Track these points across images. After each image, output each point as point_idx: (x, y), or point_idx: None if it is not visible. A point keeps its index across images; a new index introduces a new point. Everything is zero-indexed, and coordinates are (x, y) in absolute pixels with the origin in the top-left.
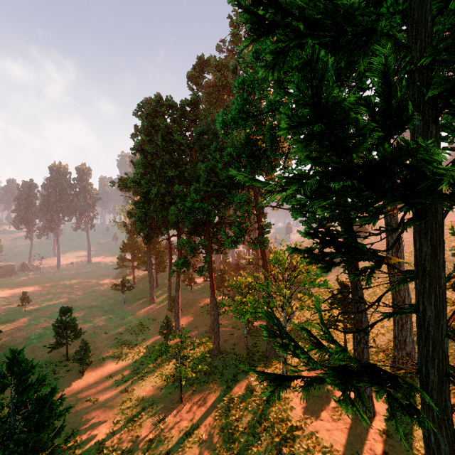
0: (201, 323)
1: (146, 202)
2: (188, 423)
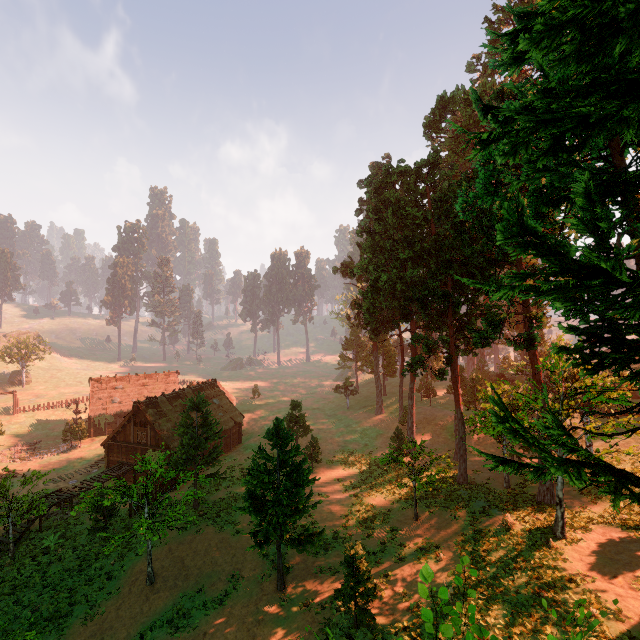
0: (442, 445)
1: (374, 291)
2: (423, 540)
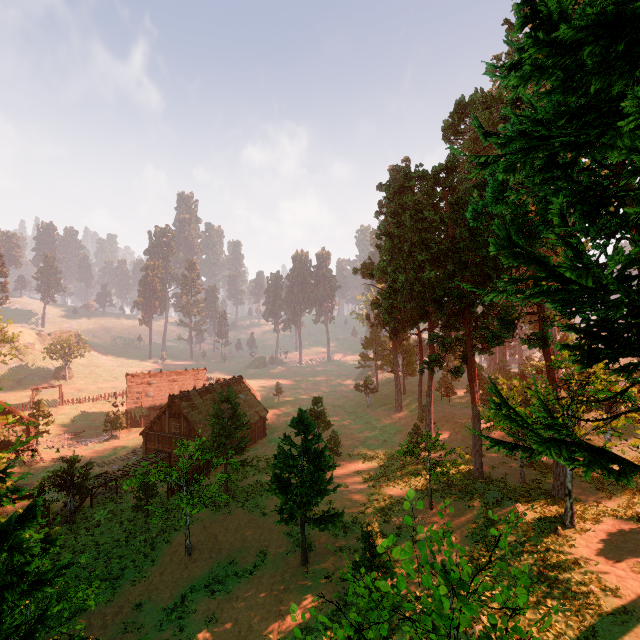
0: (461, 443)
1: (392, 292)
2: (437, 526)
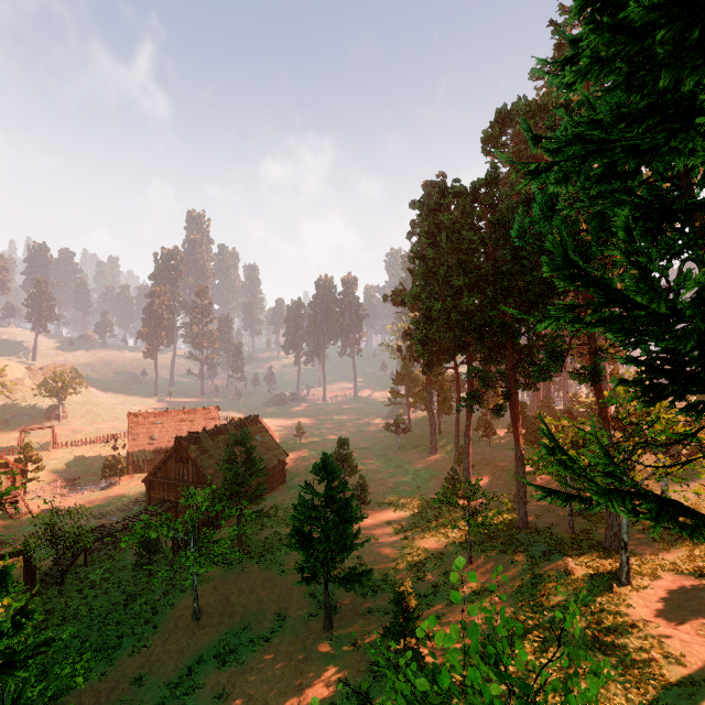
0: (502, 488)
1: (427, 321)
2: (477, 584)
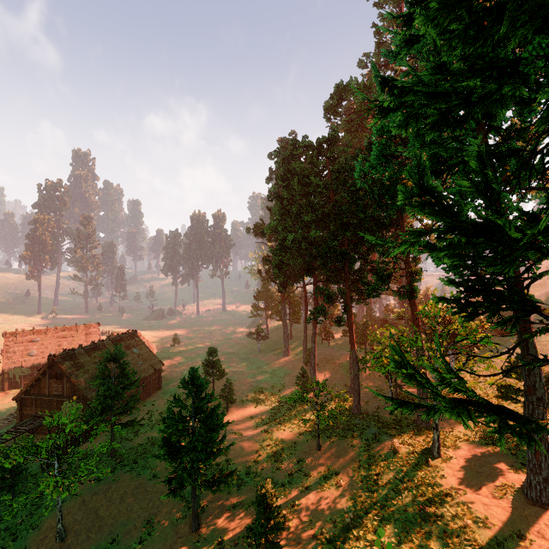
0: (339, 381)
1: (282, 249)
2: (325, 468)
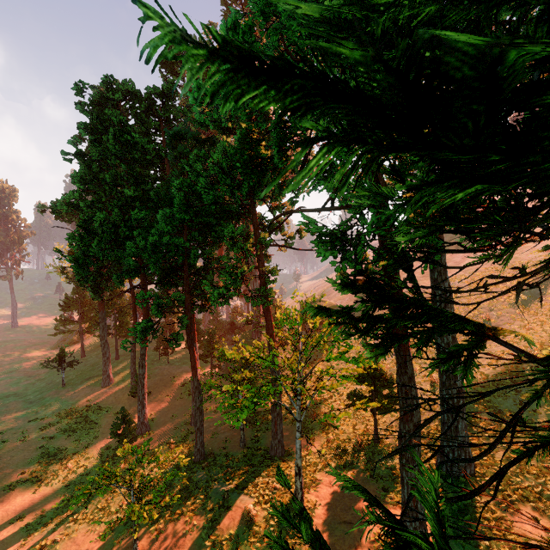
0: (180, 409)
1: (86, 235)
2: None
